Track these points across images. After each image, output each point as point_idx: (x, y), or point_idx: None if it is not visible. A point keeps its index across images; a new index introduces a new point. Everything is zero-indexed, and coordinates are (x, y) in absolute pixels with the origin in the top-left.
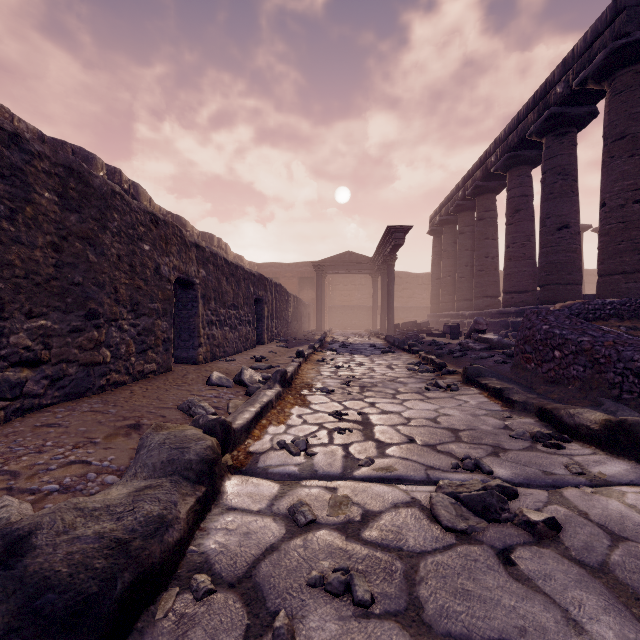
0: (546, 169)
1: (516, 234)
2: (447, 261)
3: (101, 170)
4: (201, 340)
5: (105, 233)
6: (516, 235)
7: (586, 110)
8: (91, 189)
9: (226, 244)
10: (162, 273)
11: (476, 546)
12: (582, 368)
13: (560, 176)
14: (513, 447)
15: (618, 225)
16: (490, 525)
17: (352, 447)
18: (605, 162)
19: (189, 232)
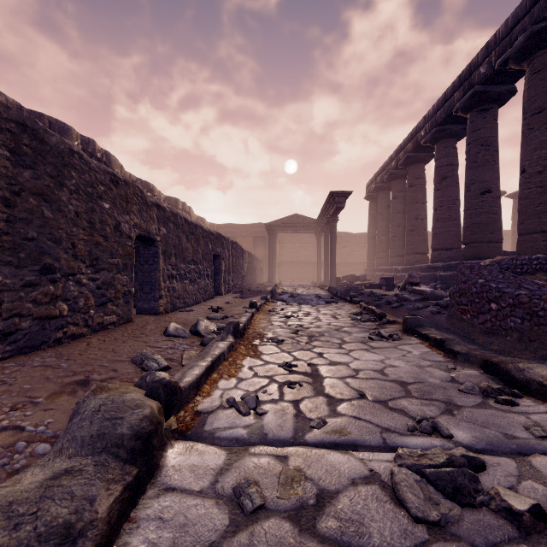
0: (470, 141)
1: (443, 198)
2: (382, 222)
3: (76, 140)
4: (162, 292)
5: (62, 190)
6: (443, 199)
7: (506, 88)
8: (47, 146)
9: (189, 207)
10: (122, 230)
11: (453, 544)
12: (520, 320)
13: (483, 147)
14: (465, 403)
15: (537, 189)
16: (464, 511)
17: (303, 404)
18: (525, 133)
19: (156, 196)
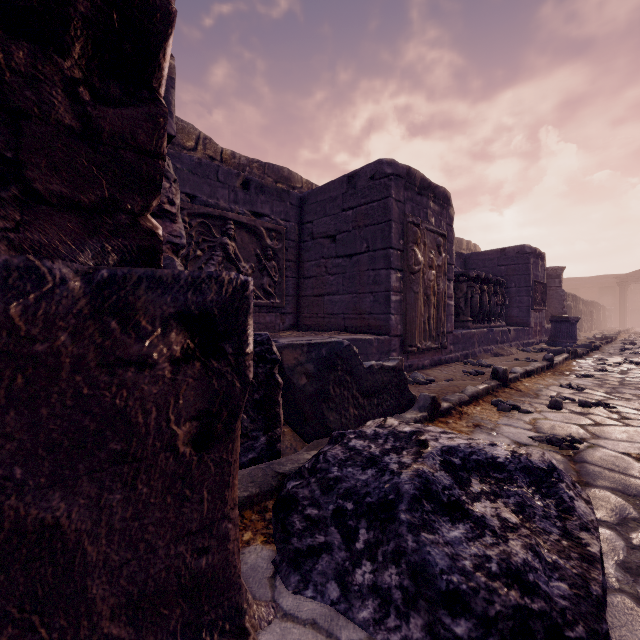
0: None
1: None
2: None
3: None
4: (582, 326)
5: (577, 305)
6: None
7: None
8: (576, 298)
9: None
10: (580, 310)
11: None
12: None
13: None
14: None
15: None
16: None
17: (638, 339)
18: None
19: None
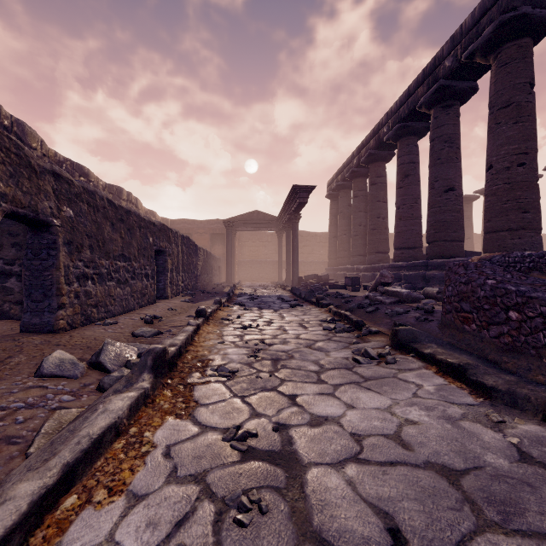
0: (434, 137)
1: (406, 196)
2: (343, 221)
3: None
4: (63, 300)
5: None
6: (406, 197)
7: (469, 85)
8: None
9: (137, 198)
10: None
11: None
12: None
13: (447, 144)
14: None
15: (504, 186)
16: None
17: None
18: (492, 128)
19: (93, 182)
